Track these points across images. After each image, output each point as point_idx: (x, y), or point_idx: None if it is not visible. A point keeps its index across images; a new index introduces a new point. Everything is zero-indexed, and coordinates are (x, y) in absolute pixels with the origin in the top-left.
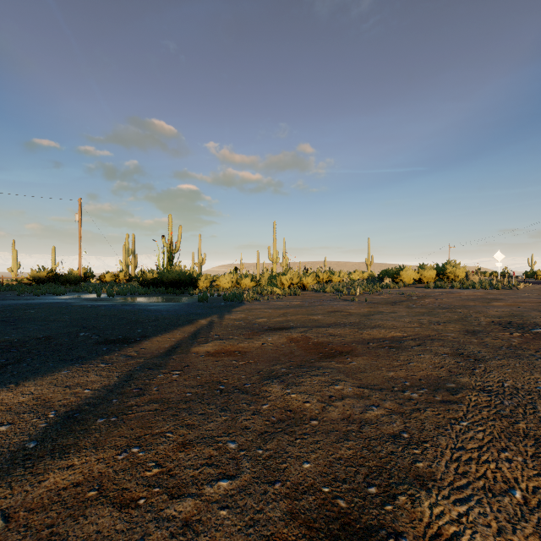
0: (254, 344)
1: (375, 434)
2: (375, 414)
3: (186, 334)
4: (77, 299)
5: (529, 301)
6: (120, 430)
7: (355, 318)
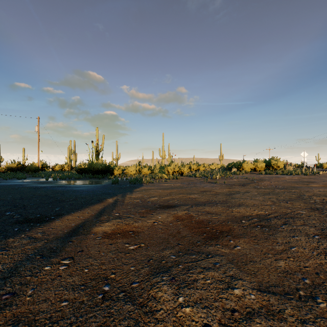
0: (146, 223)
1: None
2: None
3: (93, 212)
4: (30, 182)
5: None
6: None
7: (222, 197)
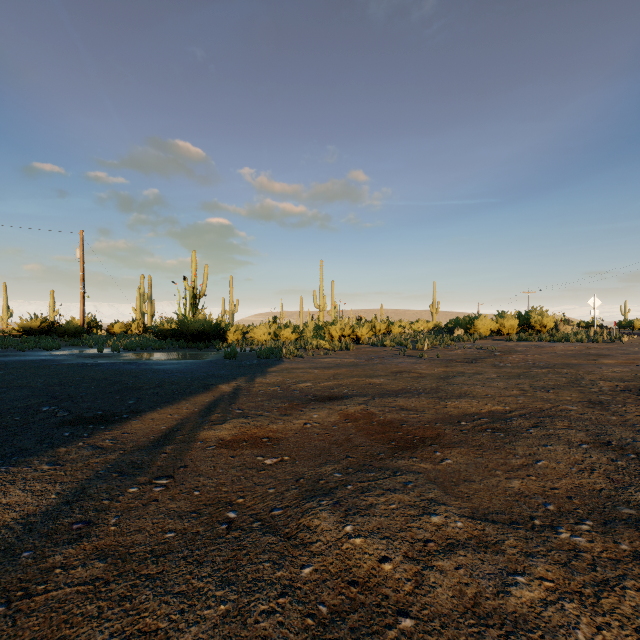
0: (292, 425)
1: None
2: (528, 599)
3: (197, 407)
4: (70, 356)
5: None
6: None
7: (430, 382)
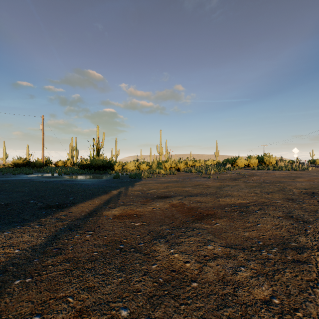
0: (147, 209)
1: (249, 298)
2: (245, 276)
3: (102, 201)
4: (38, 177)
5: (318, 178)
6: (30, 294)
7: (212, 189)
